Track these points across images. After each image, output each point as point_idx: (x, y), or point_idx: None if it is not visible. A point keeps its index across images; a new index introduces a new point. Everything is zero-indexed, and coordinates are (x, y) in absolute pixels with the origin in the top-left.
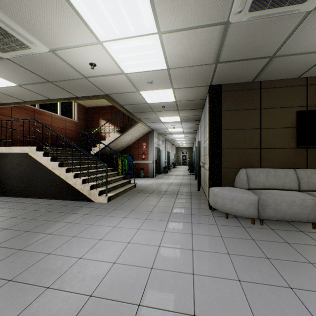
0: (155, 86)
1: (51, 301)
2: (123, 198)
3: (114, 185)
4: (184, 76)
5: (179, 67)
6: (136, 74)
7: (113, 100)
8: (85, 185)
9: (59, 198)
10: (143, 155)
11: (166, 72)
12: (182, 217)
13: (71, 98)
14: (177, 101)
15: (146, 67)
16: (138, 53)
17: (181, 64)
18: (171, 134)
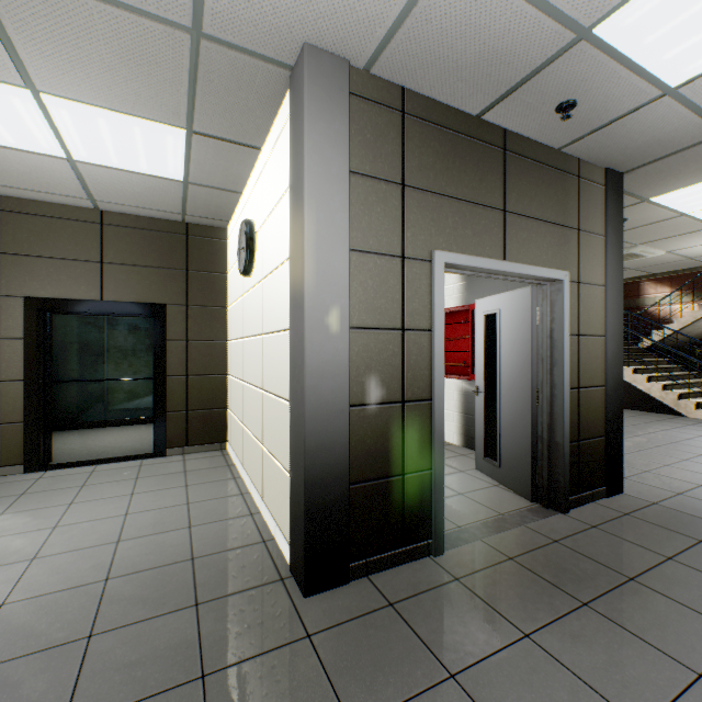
0: None
1: None
2: None
3: None
4: None
5: None
6: None
7: None
8: (667, 393)
9: None
10: None
11: None
12: None
13: (642, 276)
14: None
15: None
16: None
17: None
18: None
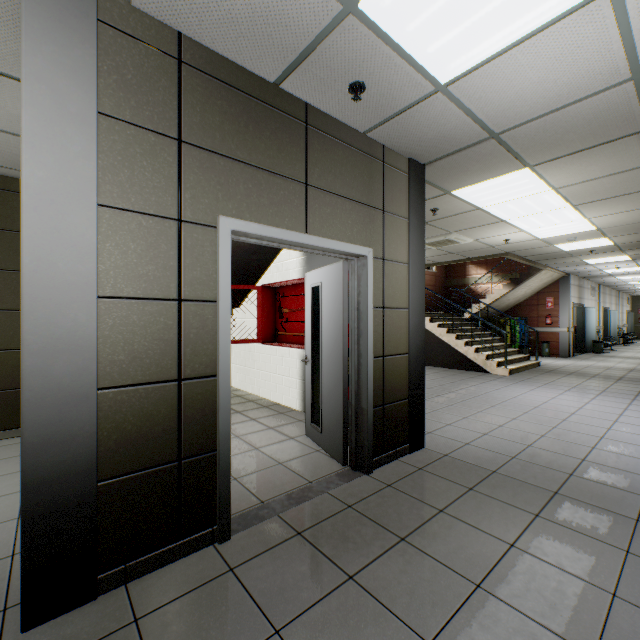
0: (578, 239)
1: (511, 404)
2: (526, 374)
3: (510, 358)
4: (623, 229)
5: (615, 226)
6: (553, 237)
7: (512, 256)
8: (479, 355)
9: (446, 367)
10: (548, 319)
11: (595, 231)
12: (620, 395)
13: (462, 259)
14: (617, 244)
15: (568, 232)
16: (561, 228)
17: (617, 224)
18: (611, 275)
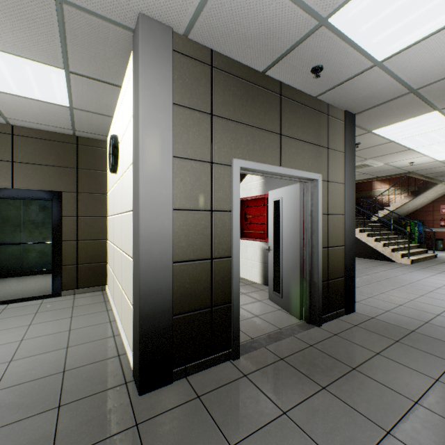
0: None
1: (417, 285)
2: (426, 264)
3: (411, 251)
4: None
5: None
6: None
7: (414, 174)
8: (386, 248)
9: (359, 257)
10: (442, 222)
11: None
12: None
13: (372, 178)
14: None
15: None
16: None
17: None
18: None
